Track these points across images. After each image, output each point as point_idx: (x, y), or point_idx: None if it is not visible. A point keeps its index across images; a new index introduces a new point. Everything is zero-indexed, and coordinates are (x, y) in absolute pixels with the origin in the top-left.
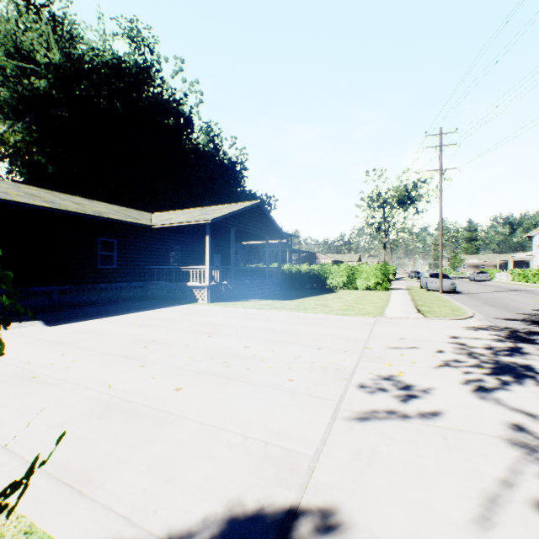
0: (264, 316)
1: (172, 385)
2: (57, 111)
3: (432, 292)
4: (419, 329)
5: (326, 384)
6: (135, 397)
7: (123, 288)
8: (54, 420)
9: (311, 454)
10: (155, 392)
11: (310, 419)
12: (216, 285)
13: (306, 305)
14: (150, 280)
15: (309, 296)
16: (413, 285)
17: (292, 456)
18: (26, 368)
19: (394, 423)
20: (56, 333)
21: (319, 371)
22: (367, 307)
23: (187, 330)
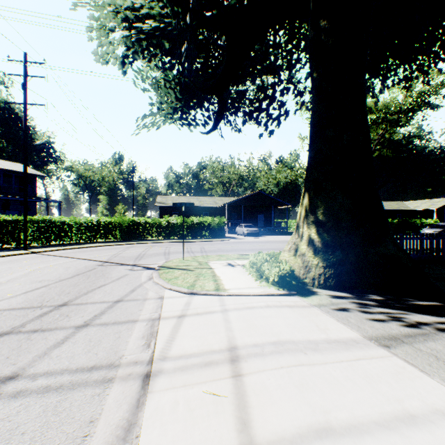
0: None
1: None
2: None
3: None
4: None
5: None
6: None
7: None
8: None
9: None
10: None
11: None
12: None
13: None
14: None
15: None
16: None
17: None
18: None
19: None
20: None
21: None
22: None
23: None
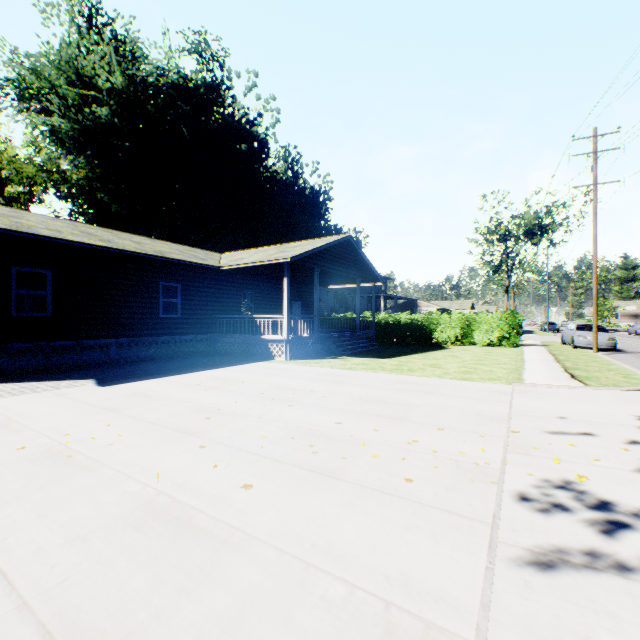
0: (357, 379)
1: (239, 479)
2: (120, 142)
3: (581, 350)
4: (584, 404)
5: (464, 491)
6: (188, 497)
7: (188, 341)
8: (77, 529)
9: (468, 638)
10: (216, 490)
11: (452, 558)
12: (296, 339)
13: (410, 365)
14: (218, 332)
15: (412, 354)
16: (549, 340)
17: (436, 639)
18: (62, 442)
19: (606, 580)
20: (107, 395)
21: (449, 467)
22: (495, 370)
23: (261, 396)
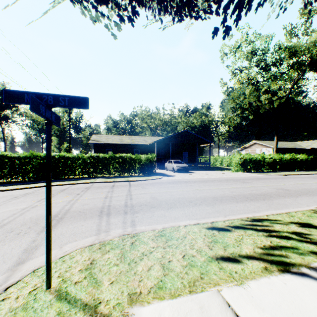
0: None
1: None
2: None
3: None
4: None
5: None
6: None
7: None
8: None
9: None
10: None
11: None
12: None
13: None
14: None
15: None
16: None
17: None
18: None
19: None
20: None
21: None
22: None
23: None
